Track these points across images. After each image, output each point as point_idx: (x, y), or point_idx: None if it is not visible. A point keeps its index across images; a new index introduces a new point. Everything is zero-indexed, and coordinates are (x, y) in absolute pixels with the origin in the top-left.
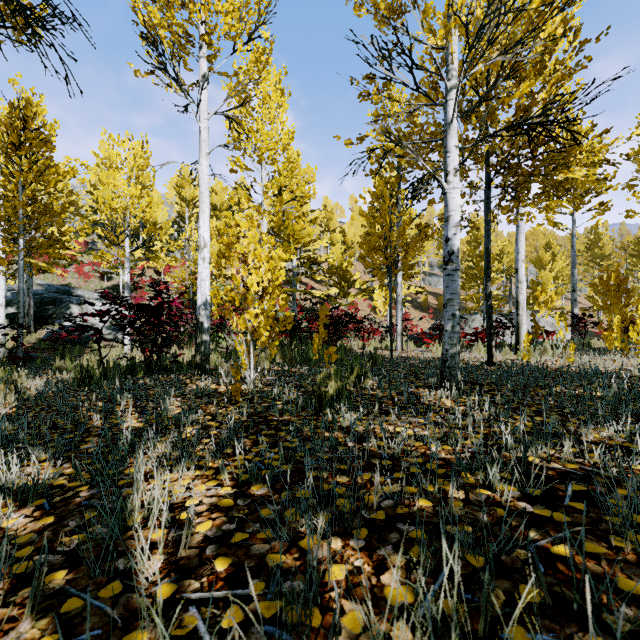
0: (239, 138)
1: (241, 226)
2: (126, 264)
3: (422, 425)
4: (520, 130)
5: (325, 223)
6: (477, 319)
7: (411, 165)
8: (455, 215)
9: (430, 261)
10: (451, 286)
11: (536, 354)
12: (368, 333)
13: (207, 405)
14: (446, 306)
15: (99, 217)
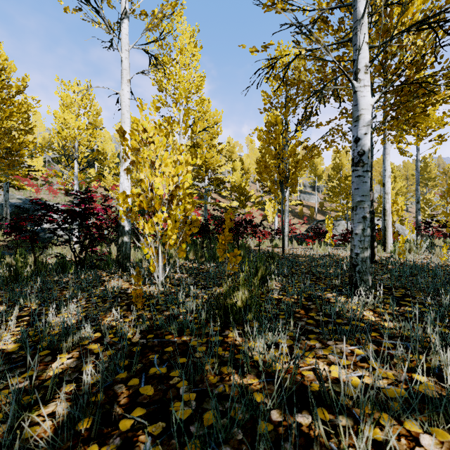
0: (161, 81)
1: (148, 131)
2: (75, 181)
3: (362, 360)
4: (409, 49)
5: (229, 155)
6: (341, 224)
7: (303, 91)
8: (366, 114)
9: (304, 183)
10: (361, 188)
11: (407, 253)
12: (263, 235)
13: (106, 313)
14: (356, 208)
15: (50, 143)
